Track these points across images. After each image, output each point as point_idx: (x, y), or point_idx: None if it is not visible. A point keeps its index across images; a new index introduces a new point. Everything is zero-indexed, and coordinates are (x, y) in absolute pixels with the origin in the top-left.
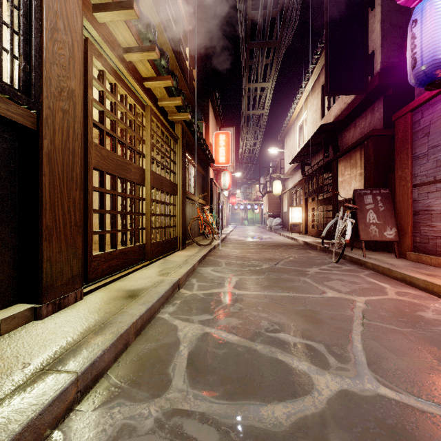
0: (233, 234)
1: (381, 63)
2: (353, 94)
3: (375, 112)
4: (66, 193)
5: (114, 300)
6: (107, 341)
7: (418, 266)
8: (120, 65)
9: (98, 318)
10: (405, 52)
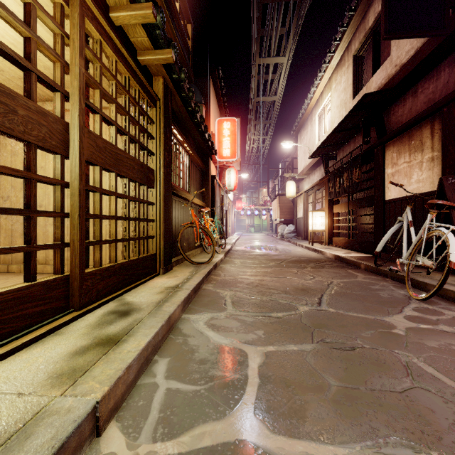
0: (239, 244)
1: None
2: (425, 35)
3: None
4: None
5: None
6: None
7: None
8: None
9: None
10: None
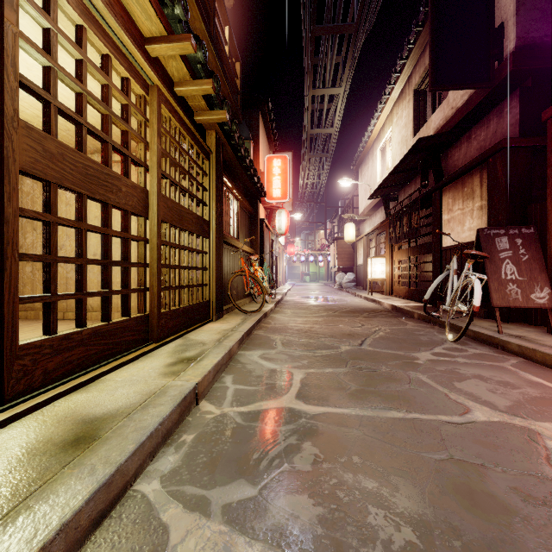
0: (291, 294)
1: (516, 38)
2: (471, 87)
3: (504, 115)
4: None
5: (32, 454)
6: None
7: None
8: None
9: None
10: None
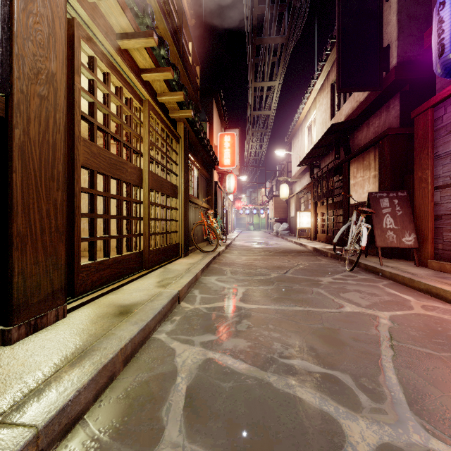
0: (238, 240)
1: (397, 56)
2: (367, 90)
3: (390, 110)
4: (44, 193)
5: (102, 318)
6: (85, 376)
7: (442, 275)
8: (113, 51)
9: (79, 342)
10: (425, 43)
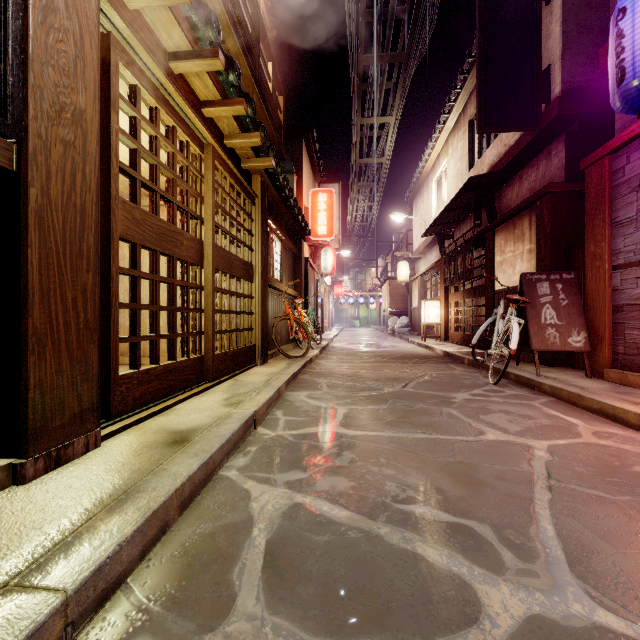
0: (338, 340)
1: (562, 83)
2: (519, 130)
3: (552, 158)
4: (70, 276)
5: (149, 448)
6: (128, 526)
7: (623, 390)
8: (163, 77)
9: (118, 480)
10: (600, 64)
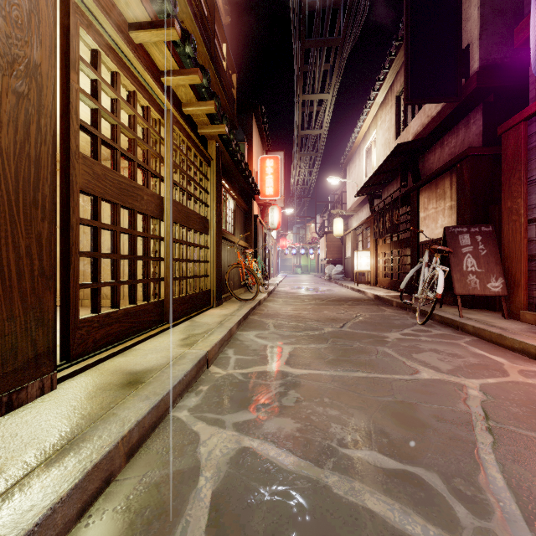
0: (283, 285)
1: (479, 59)
2: (441, 101)
3: (470, 126)
4: (23, 224)
5: (103, 390)
6: (65, 484)
7: None
8: (123, 44)
9: (66, 427)
10: (516, 41)
